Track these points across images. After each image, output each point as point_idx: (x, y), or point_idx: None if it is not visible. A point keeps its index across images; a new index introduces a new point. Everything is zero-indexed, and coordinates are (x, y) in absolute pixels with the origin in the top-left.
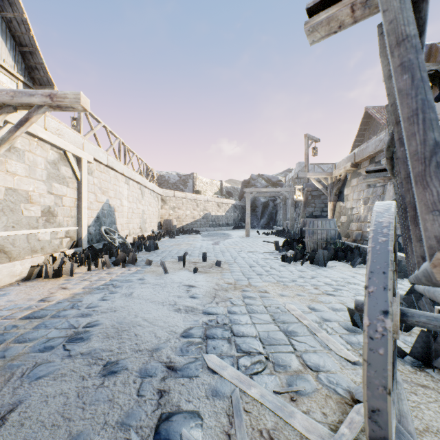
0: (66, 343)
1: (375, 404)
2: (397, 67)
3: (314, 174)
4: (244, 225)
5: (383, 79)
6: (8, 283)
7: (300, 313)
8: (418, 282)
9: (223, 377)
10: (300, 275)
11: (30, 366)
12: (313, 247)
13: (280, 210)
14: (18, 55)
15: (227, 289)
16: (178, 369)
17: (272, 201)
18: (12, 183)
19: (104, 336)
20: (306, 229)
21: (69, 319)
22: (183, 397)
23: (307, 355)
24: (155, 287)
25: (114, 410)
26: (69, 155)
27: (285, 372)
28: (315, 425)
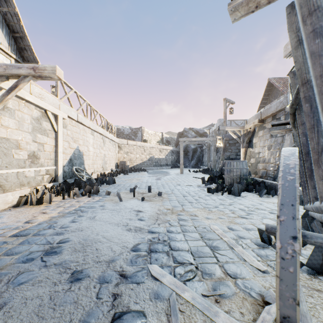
0: (43, 256)
1: (286, 312)
2: (309, 33)
3: (231, 128)
4: (179, 165)
5: (284, 55)
6: (2, 209)
7: (221, 232)
8: (317, 212)
9: (163, 283)
10: (221, 202)
11: (15, 274)
12: (230, 181)
13: (206, 154)
14: (12, 39)
15: (167, 214)
16: (128, 276)
17: (200, 147)
18: (5, 134)
19: (72, 250)
20: (225, 168)
21: (47, 237)
22: (132, 300)
23: (227, 265)
24: (112, 212)
25: (78, 310)
26: (49, 113)
27: (211, 279)
28: (235, 322)
